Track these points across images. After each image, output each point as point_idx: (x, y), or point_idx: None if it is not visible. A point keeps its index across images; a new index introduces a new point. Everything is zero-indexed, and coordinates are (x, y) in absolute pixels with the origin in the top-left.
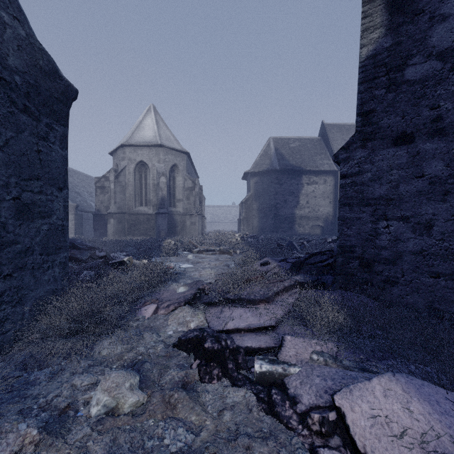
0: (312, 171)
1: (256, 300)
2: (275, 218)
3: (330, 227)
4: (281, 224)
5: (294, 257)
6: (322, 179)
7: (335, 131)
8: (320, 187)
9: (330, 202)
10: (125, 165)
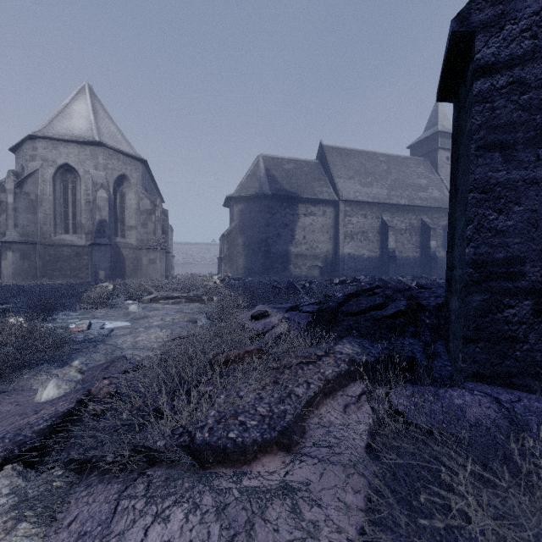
0: (310, 199)
1: (247, 447)
2: (266, 256)
3: (330, 268)
4: (273, 264)
5: (312, 302)
6: (321, 209)
7: (334, 155)
8: (319, 220)
9: (330, 238)
10: (36, 168)
